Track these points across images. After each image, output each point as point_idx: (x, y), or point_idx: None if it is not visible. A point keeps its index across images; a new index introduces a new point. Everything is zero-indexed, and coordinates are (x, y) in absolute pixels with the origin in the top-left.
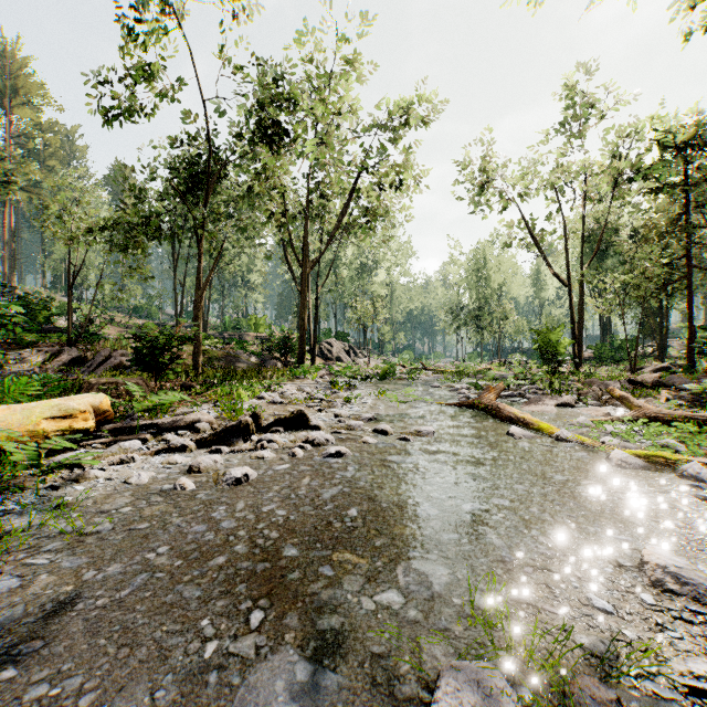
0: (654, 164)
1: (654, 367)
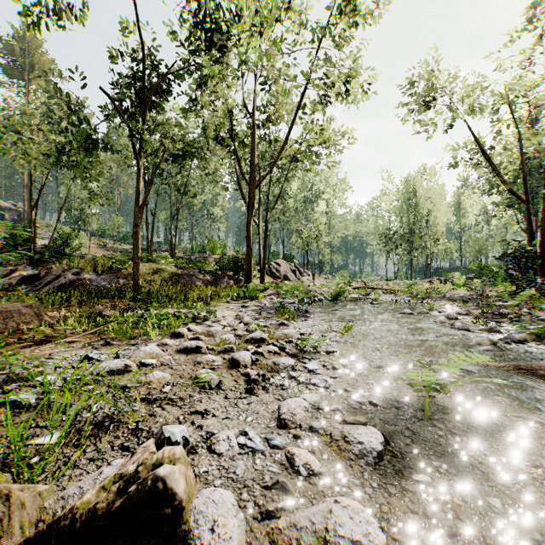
0: None
1: None
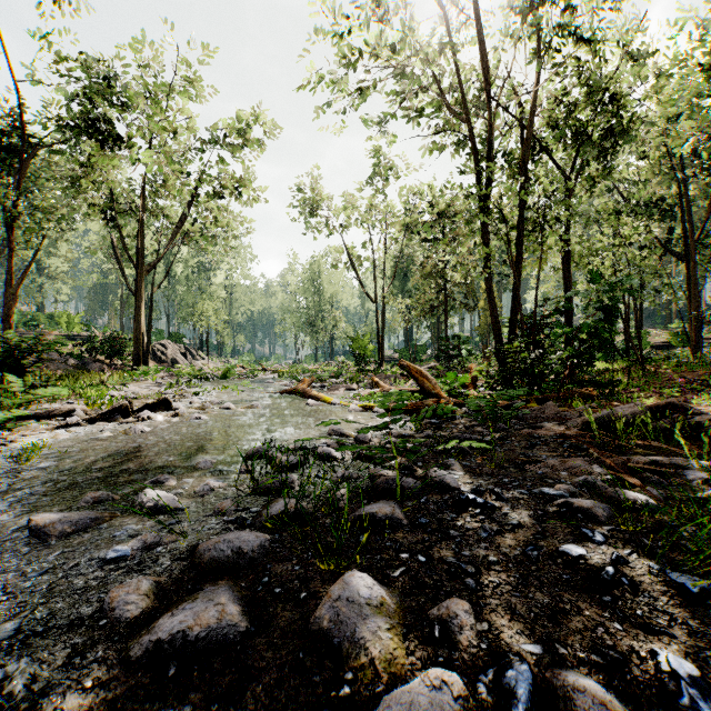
0: (427, 222)
1: (427, 365)
